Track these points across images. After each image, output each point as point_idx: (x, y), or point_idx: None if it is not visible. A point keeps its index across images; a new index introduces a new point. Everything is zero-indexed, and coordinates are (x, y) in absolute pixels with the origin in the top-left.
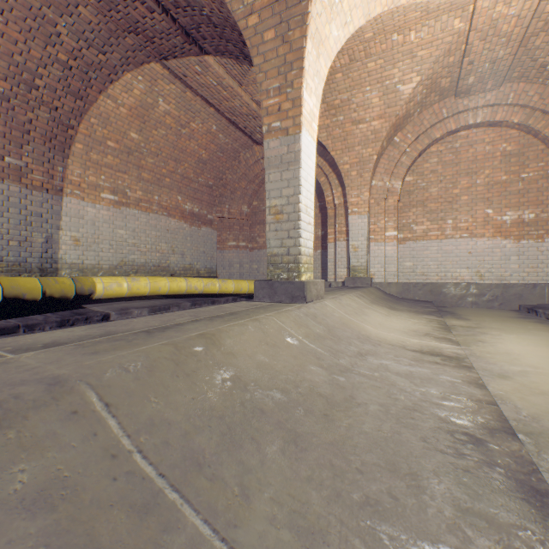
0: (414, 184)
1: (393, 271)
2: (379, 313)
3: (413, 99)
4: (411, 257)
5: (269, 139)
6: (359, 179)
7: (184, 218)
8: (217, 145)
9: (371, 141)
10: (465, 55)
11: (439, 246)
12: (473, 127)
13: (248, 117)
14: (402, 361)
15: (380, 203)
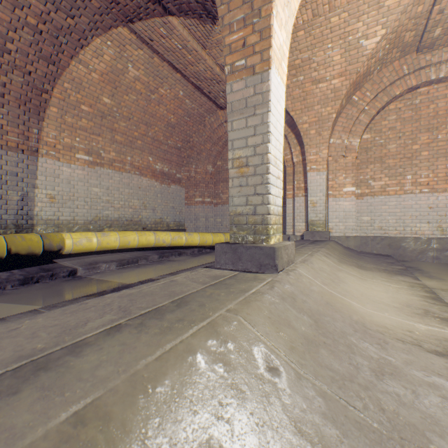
0: (372, 142)
1: (351, 225)
2: (353, 276)
3: (375, 55)
4: (368, 212)
5: (232, 81)
6: (318, 137)
7: (155, 177)
8: (184, 110)
9: (330, 99)
10: (436, 2)
11: (398, 201)
12: (435, 82)
13: (212, 81)
14: (444, 389)
15: (338, 160)
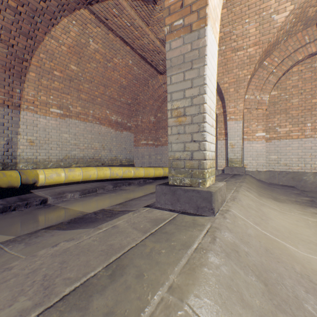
0: (278, 97)
1: (262, 162)
2: (275, 210)
3: (284, 28)
4: (275, 152)
5: (171, 39)
6: (236, 94)
7: (111, 125)
8: (133, 75)
9: (246, 64)
10: None
11: (300, 143)
12: None
13: (153, 52)
14: None
15: (251, 112)
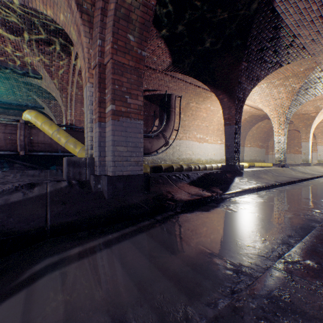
0: None
1: None
2: None
3: None
4: None
5: (302, 142)
6: (321, 136)
7: (259, 147)
8: (270, 127)
9: None
10: None
11: None
12: None
13: None
14: None
15: None
